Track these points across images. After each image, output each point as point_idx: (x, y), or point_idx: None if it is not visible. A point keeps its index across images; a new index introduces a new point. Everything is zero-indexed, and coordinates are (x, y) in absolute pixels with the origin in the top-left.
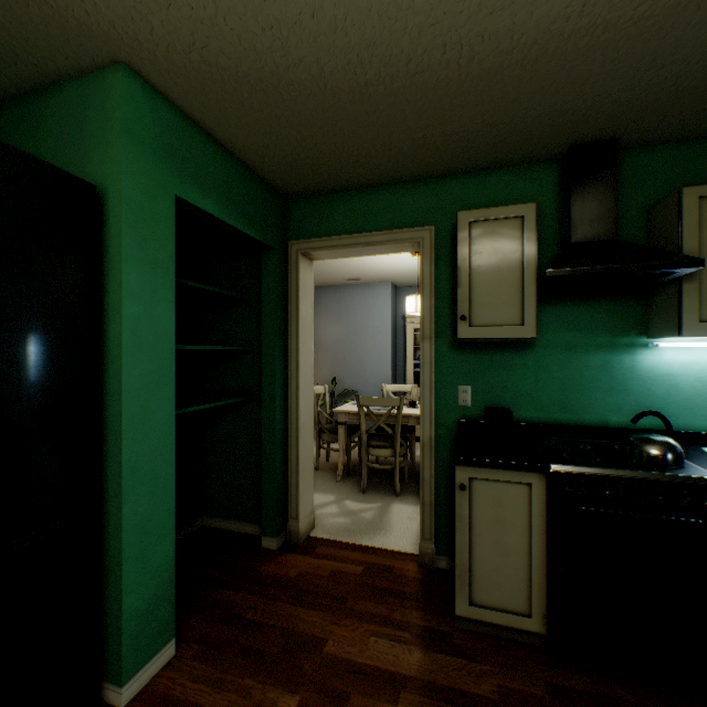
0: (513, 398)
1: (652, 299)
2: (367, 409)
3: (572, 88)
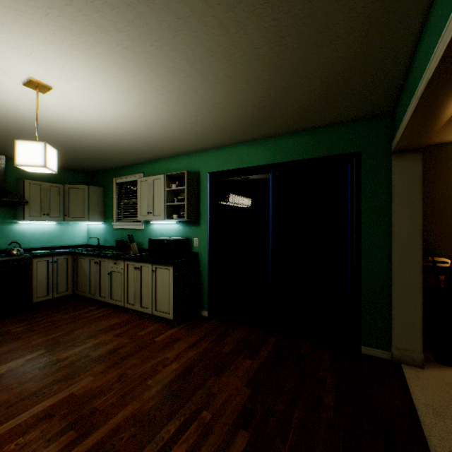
0: None
1: (18, 208)
2: None
3: None
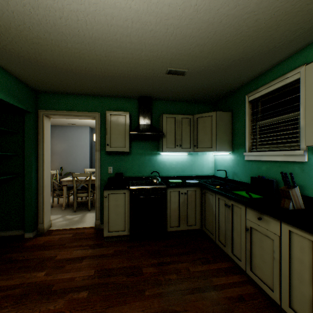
0: (125, 170)
1: (160, 141)
2: (76, 178)
3: (135, 84)
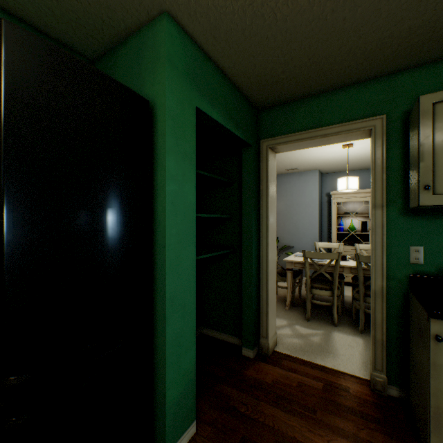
0: None
1: None
2: (311, 260)
3: None
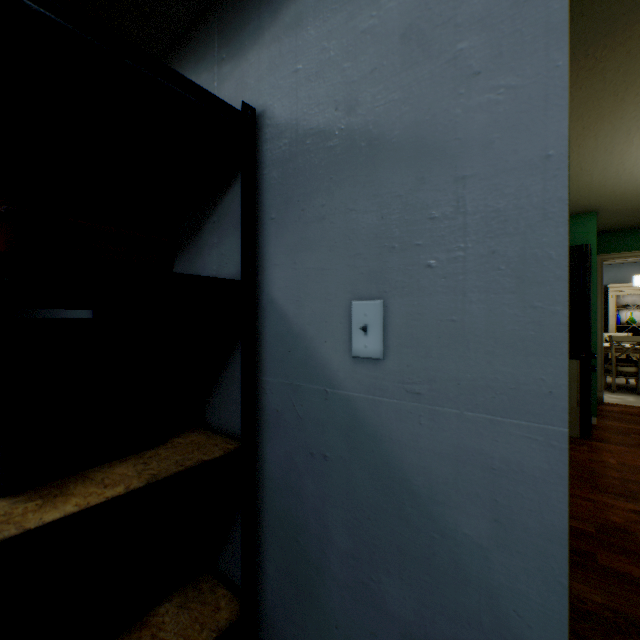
0: None
1: None
2: (617, 343)
3: None
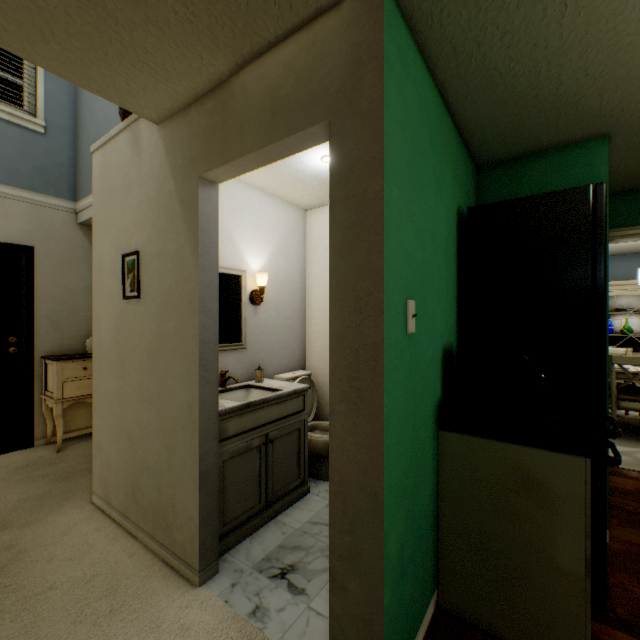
0: None
1: None
2: (619, 367)
3: None
